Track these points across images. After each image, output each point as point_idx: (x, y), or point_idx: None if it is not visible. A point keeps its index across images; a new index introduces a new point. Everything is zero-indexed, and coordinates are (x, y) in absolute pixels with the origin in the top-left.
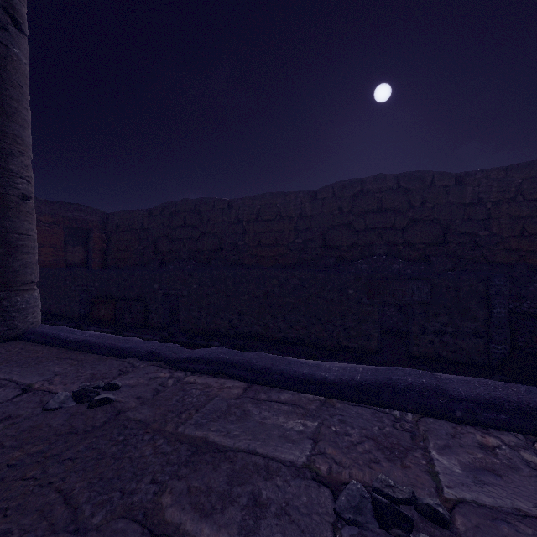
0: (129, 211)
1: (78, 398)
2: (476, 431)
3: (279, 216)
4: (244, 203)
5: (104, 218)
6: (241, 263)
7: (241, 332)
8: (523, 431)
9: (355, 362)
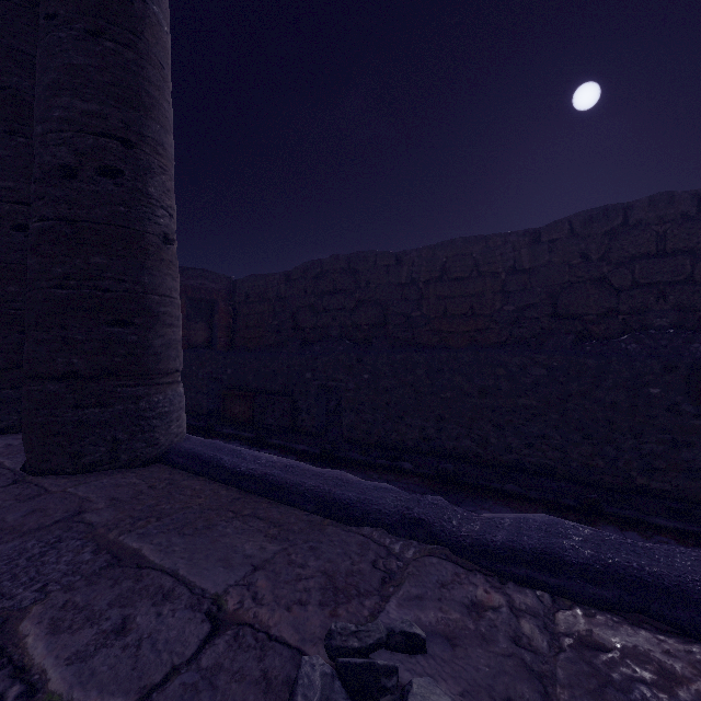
0: (261, 276)
1: (361, 695)
2: None
3: (477, 271)
4: (421, 256)
5: (231, 286)
6: (416, 343)
7: (439, 448)
8: None
9: (683, 522)
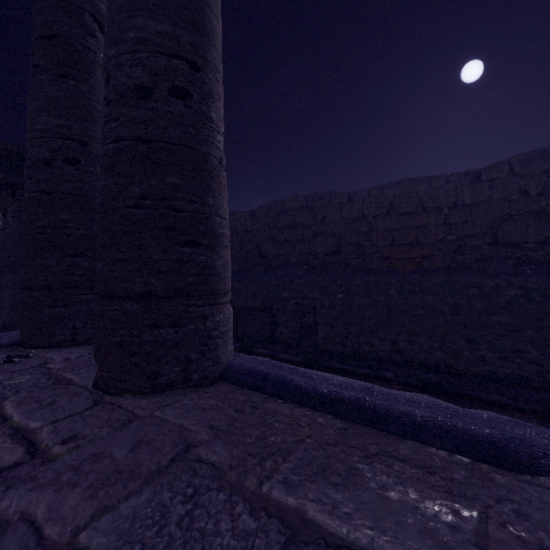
0: (231, 214)
1: None
2: None
3: (421, 207)
4: (370, 195)
5: None
6: (366, 268)
7: (411, 359)
8: None
9: None
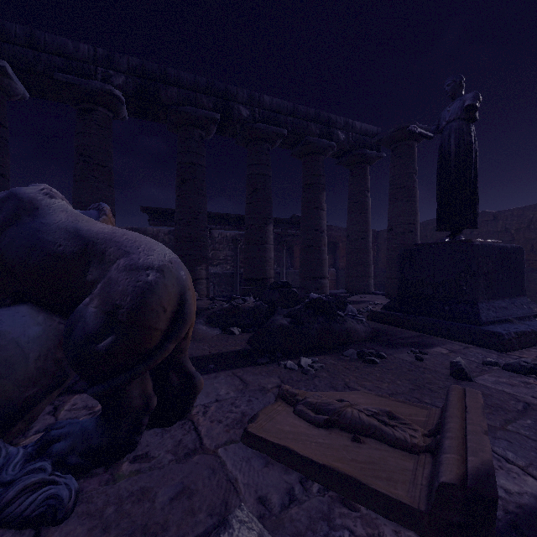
0: None
1: None
2: None
3: None
4: (512, 214)
5: (375, 235)
6: None
7: None
8: None
9: None
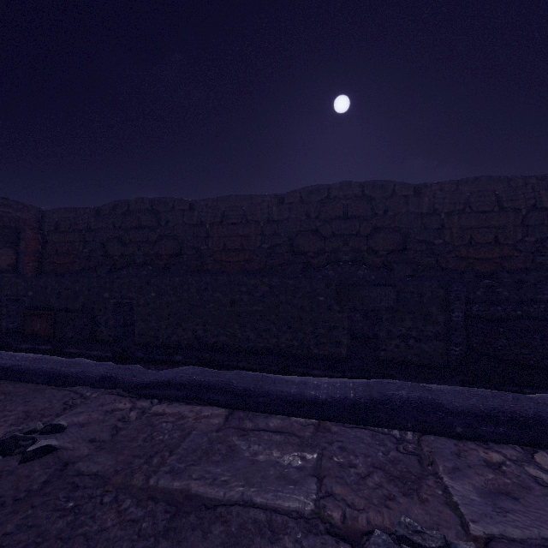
0: (72, 209)
1: (5, 450)
2: (477, 447)
3: (245, 219)
4: (207, 205)
5: (39, 216)
6: (204, 269)
7: (206, 344)
8: (520, 442)
9: (327, 370)
